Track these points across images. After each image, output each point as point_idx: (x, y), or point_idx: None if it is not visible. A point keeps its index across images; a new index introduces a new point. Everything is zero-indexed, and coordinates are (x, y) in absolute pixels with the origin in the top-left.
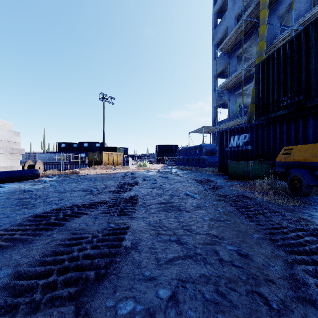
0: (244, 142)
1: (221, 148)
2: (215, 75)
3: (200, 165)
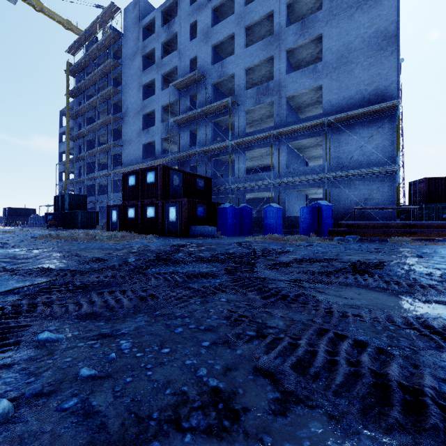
0: (52, 218)
1: (46, 219)
2: (60, 171)
3: (42, 226)
